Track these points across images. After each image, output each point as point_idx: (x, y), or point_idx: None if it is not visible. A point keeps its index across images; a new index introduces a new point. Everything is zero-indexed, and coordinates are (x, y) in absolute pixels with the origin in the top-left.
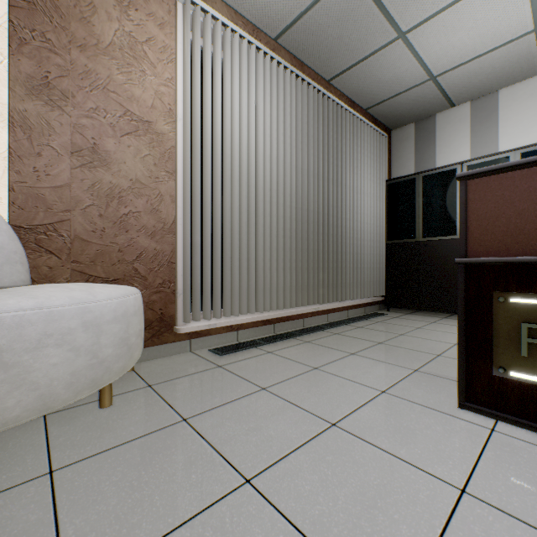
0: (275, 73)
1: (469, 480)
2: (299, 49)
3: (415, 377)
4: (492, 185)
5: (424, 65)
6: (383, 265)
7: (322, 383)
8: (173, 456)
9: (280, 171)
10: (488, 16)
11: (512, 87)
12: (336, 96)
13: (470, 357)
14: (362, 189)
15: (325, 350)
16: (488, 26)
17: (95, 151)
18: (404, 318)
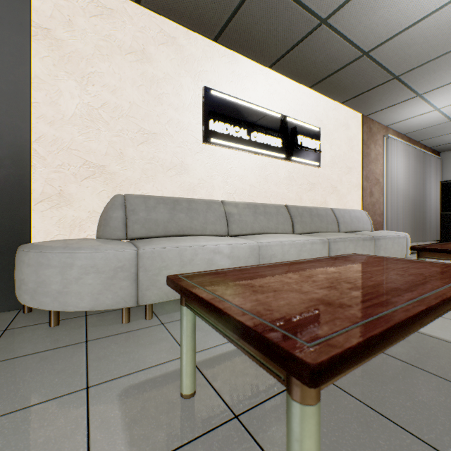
0: (406, 150)
1: None
2: (412, 135)
3: None
4: None
5: None
6: (439, 225)
7: None
8: None
9: (407, 188)
10: None
11: None
12: (419, 146)
13: None
14: (431, 188)
15: None
16: None
17: (370, 192)
18: None
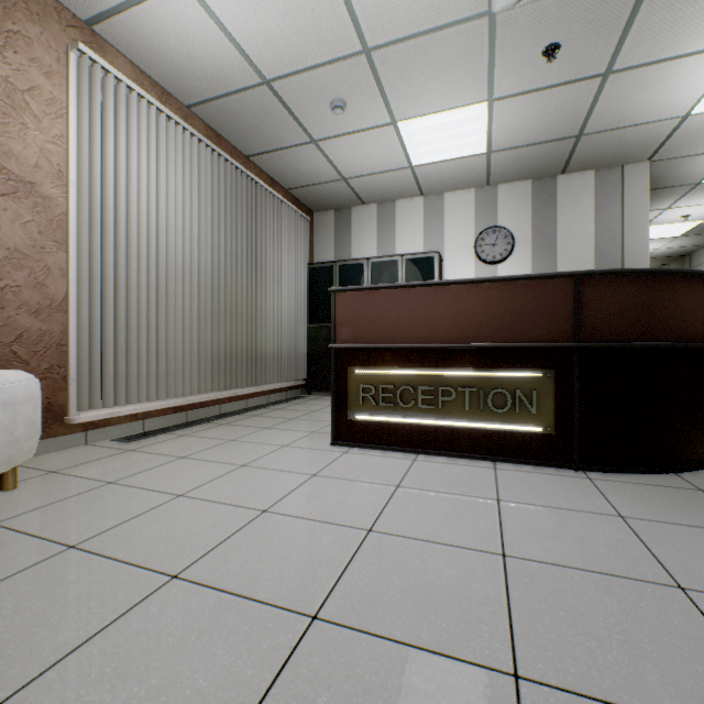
0: (189, 146)
1: (320, 471)
2: (215, 122)
3: (312, 435)
4: (349, 298)
5: (337, 168)
6: (306, 348)
7: (237, 447)
8: (113, 498)
9: (195, 249)
10: (378, 149)
11: (404, 201)
12: (256, 172)
13: (338, 410)
14: (284, 271)
15: (242, 428)
16: (379, 155)
17: None
18: (322, 399)
